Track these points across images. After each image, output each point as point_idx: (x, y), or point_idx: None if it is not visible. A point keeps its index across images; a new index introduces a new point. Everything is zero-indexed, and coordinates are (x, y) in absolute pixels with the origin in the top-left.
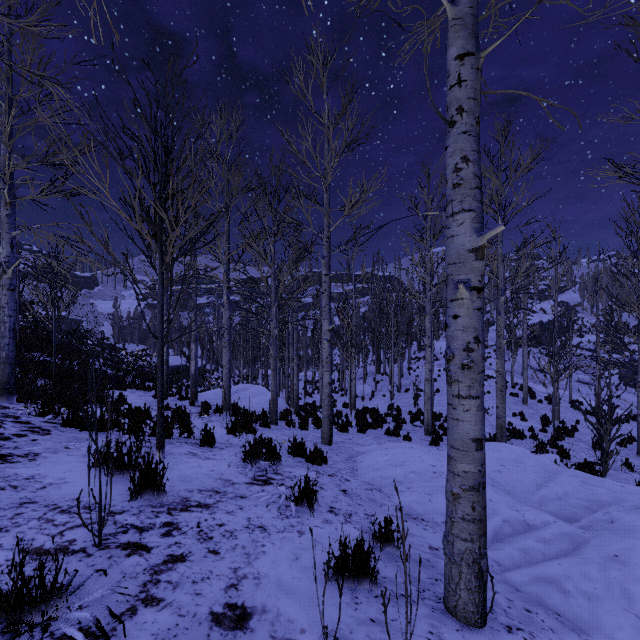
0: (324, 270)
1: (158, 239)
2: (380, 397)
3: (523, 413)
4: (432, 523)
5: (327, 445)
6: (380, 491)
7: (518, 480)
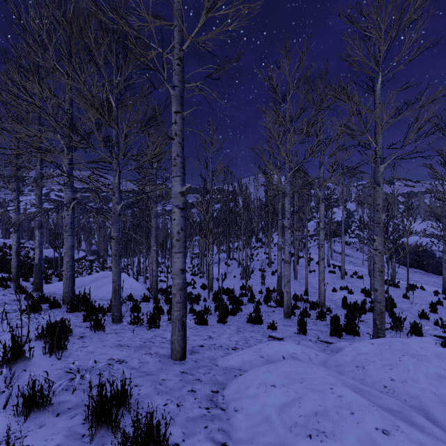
0: (174, 105)
1: None
2: (231, 278)
3: (348, 287)
4: None
5: (178, 361)
6: None
7: None
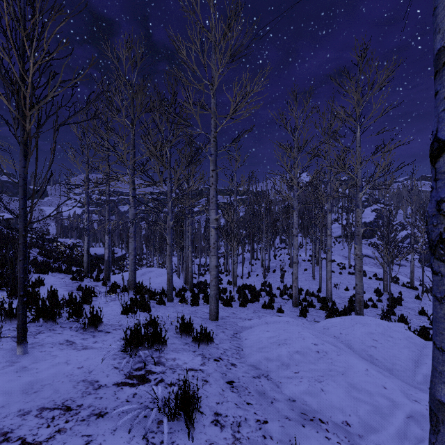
0: (211, 166)
1: (19, 103)
2: (254, 276)
3: None
4: (332, 425)
5: (214, 321)
6: (268, 378)
7: (394, 356)
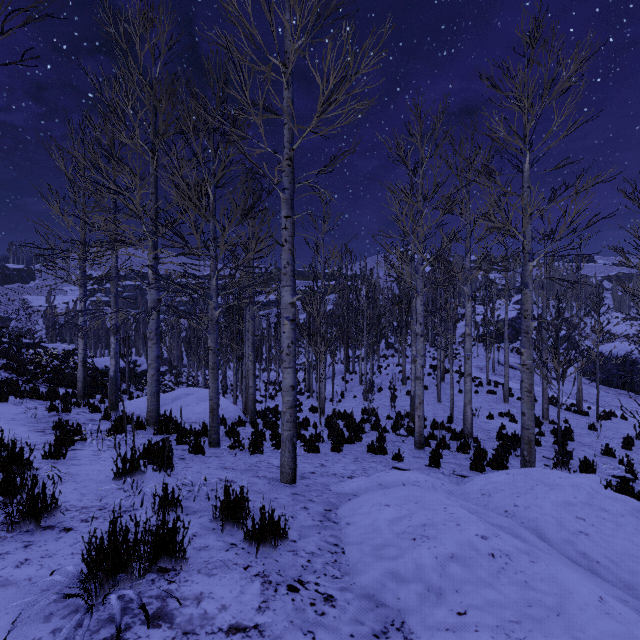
0: (284, 209)
1: None
2: (351, 398)
3: (510, 413)
4: None
5: (289, 484)
6: (405, 633)
7: (627, 554)
